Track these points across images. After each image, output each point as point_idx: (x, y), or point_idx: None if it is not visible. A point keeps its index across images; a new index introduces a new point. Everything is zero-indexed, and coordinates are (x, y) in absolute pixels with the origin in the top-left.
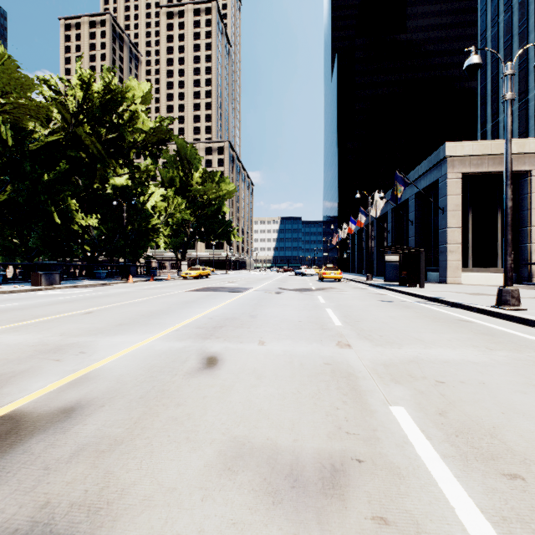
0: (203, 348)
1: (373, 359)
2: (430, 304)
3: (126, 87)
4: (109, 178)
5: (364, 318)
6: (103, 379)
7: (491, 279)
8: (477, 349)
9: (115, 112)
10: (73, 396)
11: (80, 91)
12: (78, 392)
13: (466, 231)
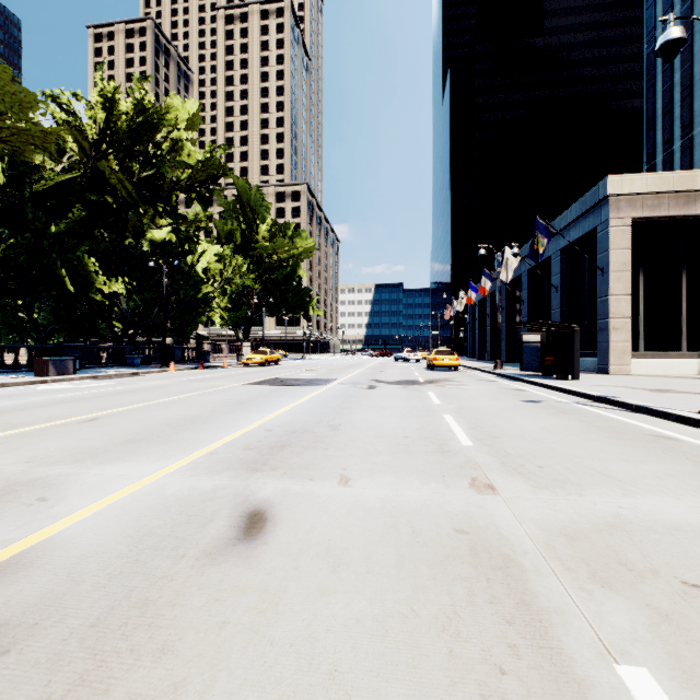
0: (246, 491)
1: (541, 519)
2: (597, 407)
3: (167, 107)
4: (145, 231)
5: (505, 432)
6: (44, 569)
7: (672, 368)
8: None
9: (150, 140)
10: None
11: (102, 111)
12: None
13: (635, 301)
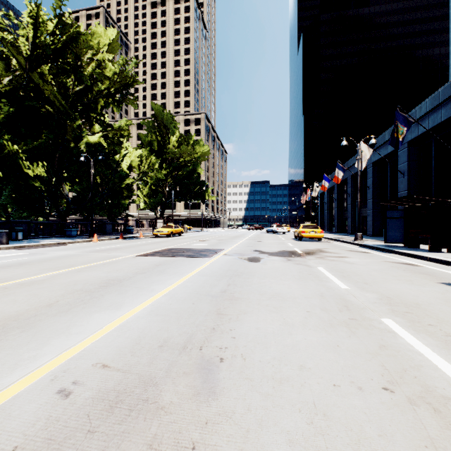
0: None
1: None
2: None
3: (93, 37)
4: (82, 137)
5: None
6: None
7: None
8: None
9: (72, 54)
10: None
11: (31, 28)
12: None
13: None
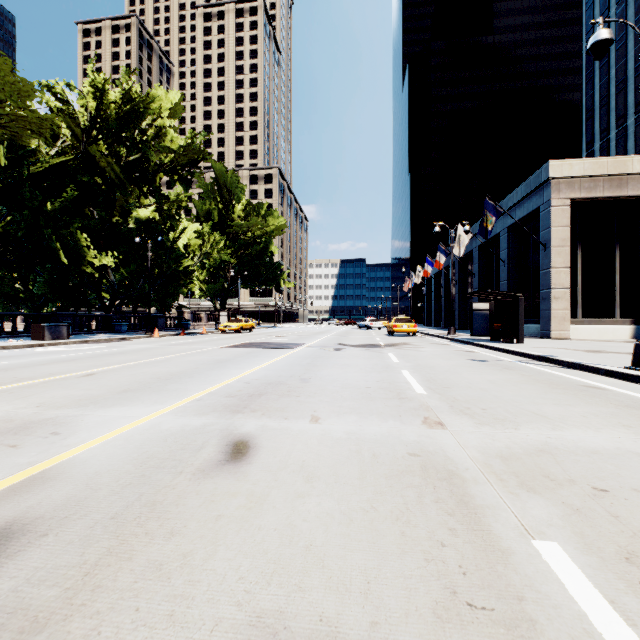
0: (230, 427)
1: (481, 446)
2: (537, 364)
3: (151, 97)
4: (131, 210)
5: (455, 384)
6: (66, 481)
7: (606, 333)
8: (633, 431)
9: (137, 126)
10: (4, 514)
11: (93, 100)
12: (17, 505)
13: (574, 273)
